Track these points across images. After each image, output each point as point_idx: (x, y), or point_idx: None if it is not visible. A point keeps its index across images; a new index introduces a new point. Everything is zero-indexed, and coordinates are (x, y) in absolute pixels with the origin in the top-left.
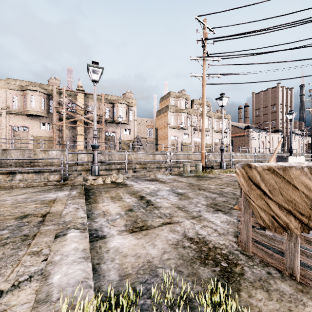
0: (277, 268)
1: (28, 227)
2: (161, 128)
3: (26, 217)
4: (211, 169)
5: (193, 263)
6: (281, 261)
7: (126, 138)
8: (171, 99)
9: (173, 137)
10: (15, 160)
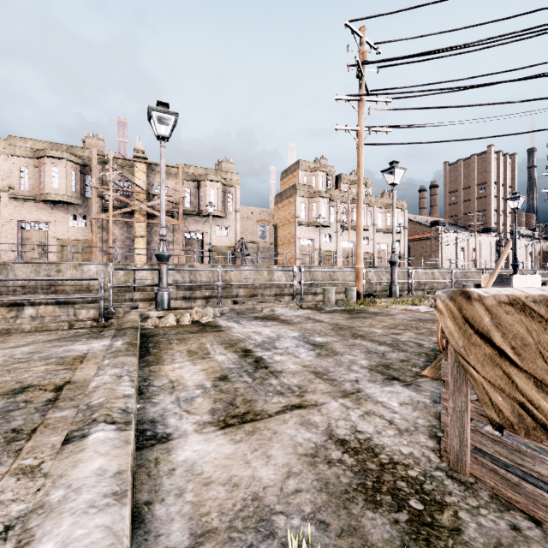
0: (530, 516)
1: (24, 414)
2: (284, 226)
3: (23, 392)
4: (374, 299)
5: (350, 502)
6: (540, 501)
7: (222, 242)
8: (301, 174)
9: (305, 240)
10: (23, 282)
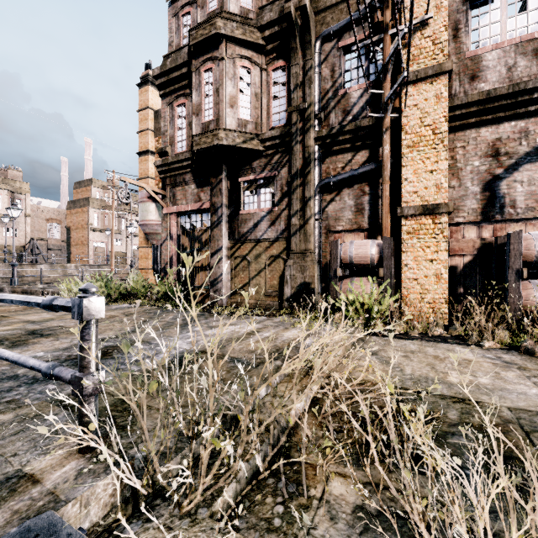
0: None
1: None
2: (77, 229)
3: None
4: None
5: None
6: None
7: (10, 242)
8: (94, 190)
9: (98, 243)
10: None
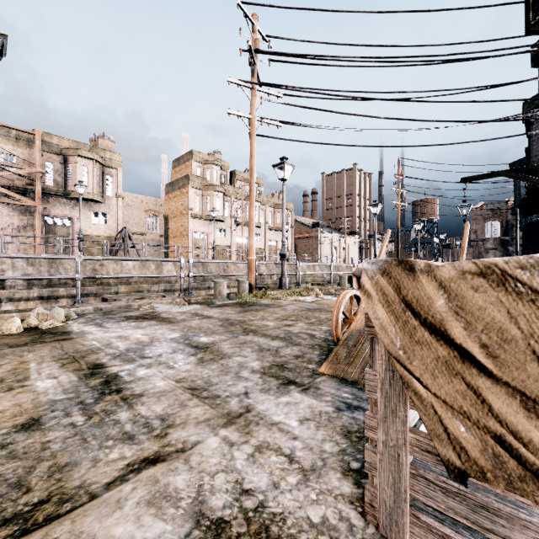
0: None
1: None
2: (175, 217)
3: None
4: (266, 291)
5: None
6: None
7: (99, 231)
8: (194, 165)
9: (199, 234)
10: None
